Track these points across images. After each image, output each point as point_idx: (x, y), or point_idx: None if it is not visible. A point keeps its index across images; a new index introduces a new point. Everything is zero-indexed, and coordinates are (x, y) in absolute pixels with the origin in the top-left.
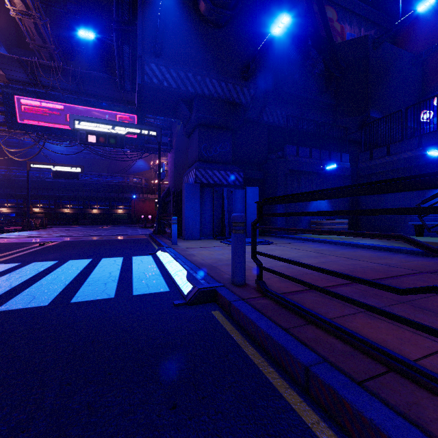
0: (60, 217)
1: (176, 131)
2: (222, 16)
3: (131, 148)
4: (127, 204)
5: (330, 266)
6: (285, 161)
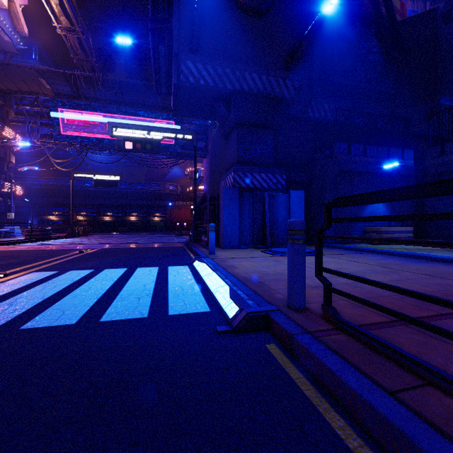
0: (101, 224)
1: (212, 135)
2: (263, 2)
3: (166, 154)
4: (163, 212)
5: (410, 286)
6: (335, 161)
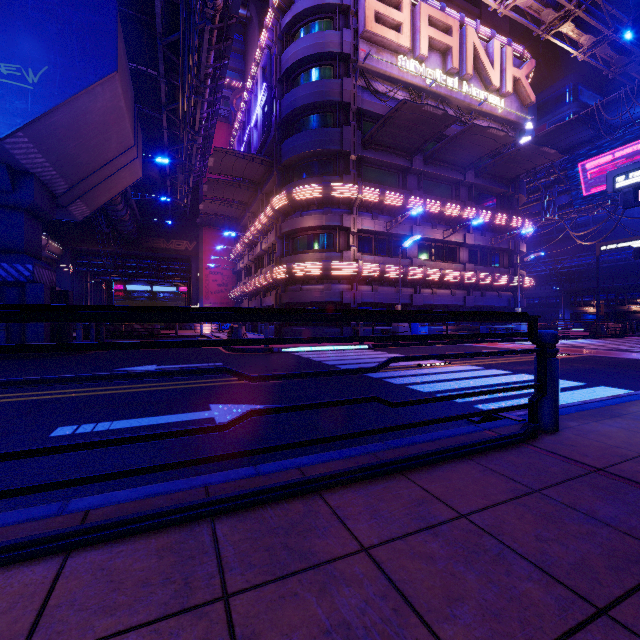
0: None
1: None
2: None
3: None
4: None
5: None
6: None
